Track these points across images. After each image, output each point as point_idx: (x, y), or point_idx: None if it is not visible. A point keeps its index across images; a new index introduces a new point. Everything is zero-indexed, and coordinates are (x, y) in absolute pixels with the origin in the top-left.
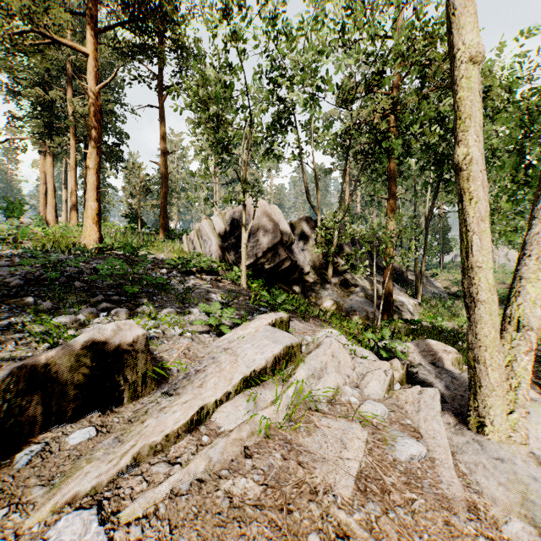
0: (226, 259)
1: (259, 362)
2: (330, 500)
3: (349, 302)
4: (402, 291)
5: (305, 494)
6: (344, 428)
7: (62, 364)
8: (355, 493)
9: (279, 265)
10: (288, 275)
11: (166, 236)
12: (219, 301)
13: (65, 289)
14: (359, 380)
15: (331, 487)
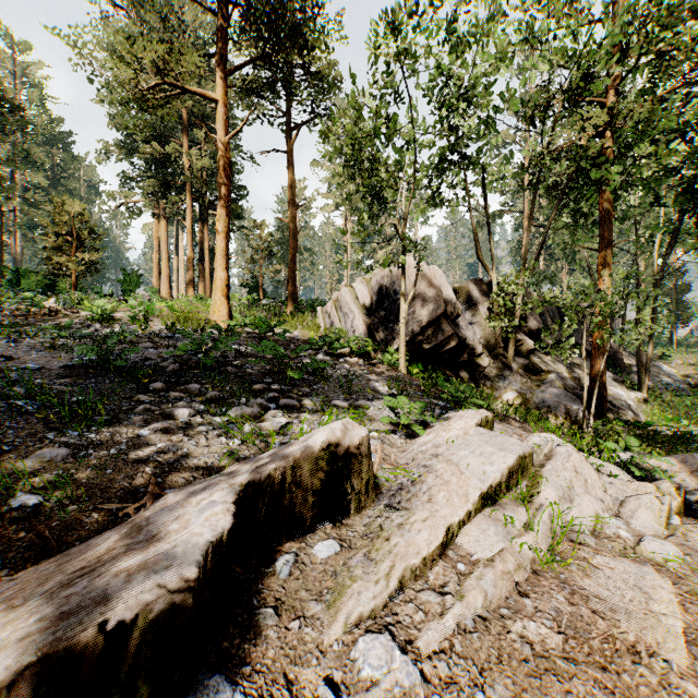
0: (373, 336)
1: (493, 475)
2: (662, 665)
3: (540, 394)
4: (616, 380)
5: (623, 652)
6: (634, 572)
7: (304, 467)
8: (691, 661)
9: (442, 345)
10: (453, 357)
11: (296, 308)
12: (386, 392)
13: (219, 375)
14: (616, 507)
15: (653, 648)
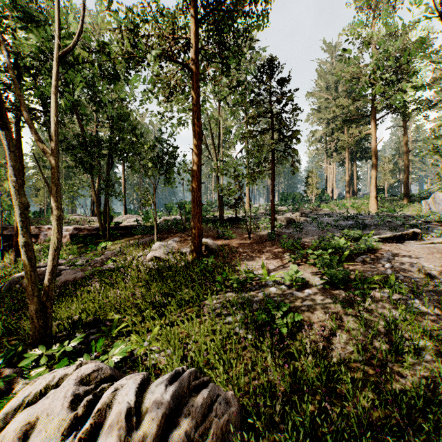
0: None
1: None
2: None
3: None
4: None
5: None
6: None
7: (409, 233)
8: None
9: None
10: None
11: (408, 200)
12: None
13: (384, 226)
14: None
15: None
